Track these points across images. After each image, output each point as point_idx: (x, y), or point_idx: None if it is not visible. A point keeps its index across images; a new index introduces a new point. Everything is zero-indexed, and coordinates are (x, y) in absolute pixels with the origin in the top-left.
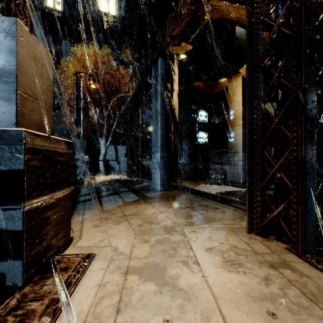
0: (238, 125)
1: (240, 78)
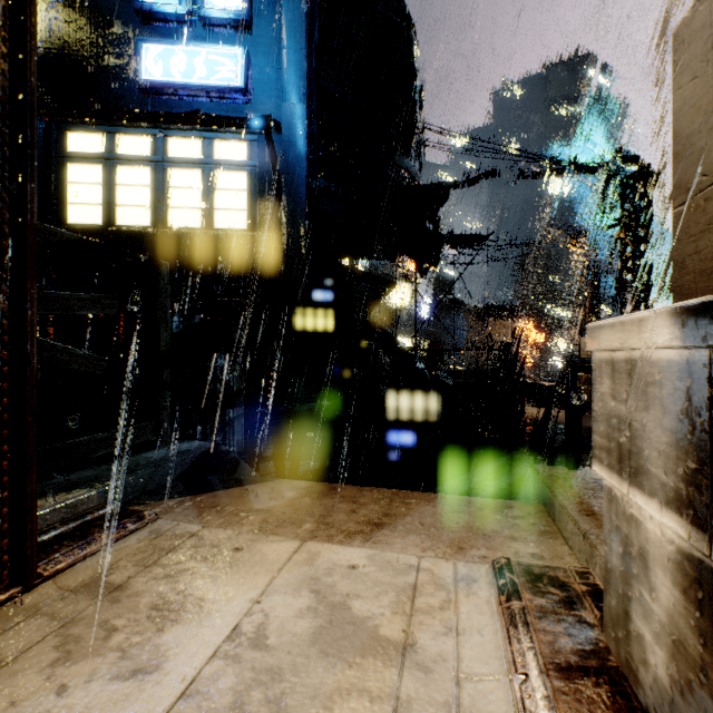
0: None
1: None
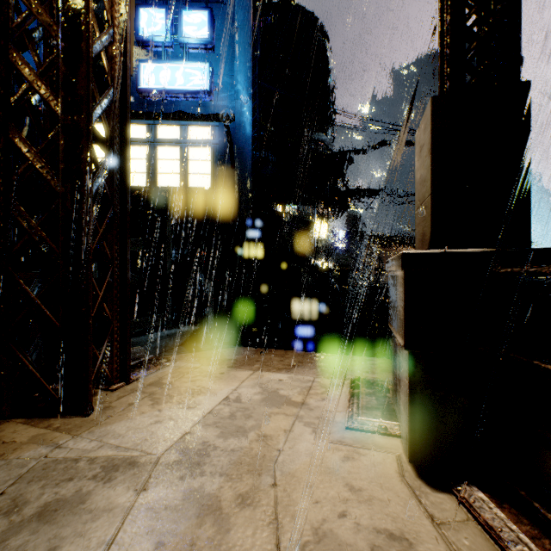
0: None
1: None
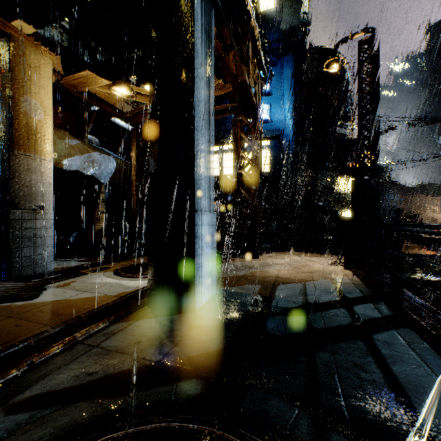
0: (45, 154)
1: (51, 64)
